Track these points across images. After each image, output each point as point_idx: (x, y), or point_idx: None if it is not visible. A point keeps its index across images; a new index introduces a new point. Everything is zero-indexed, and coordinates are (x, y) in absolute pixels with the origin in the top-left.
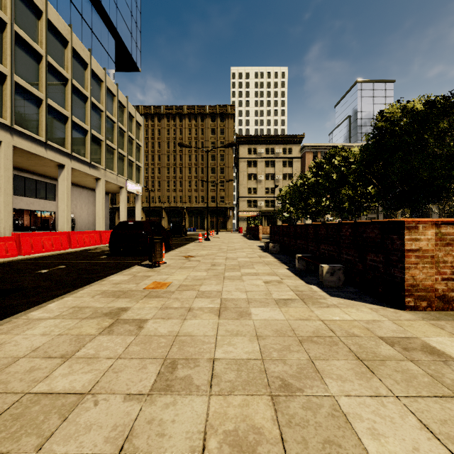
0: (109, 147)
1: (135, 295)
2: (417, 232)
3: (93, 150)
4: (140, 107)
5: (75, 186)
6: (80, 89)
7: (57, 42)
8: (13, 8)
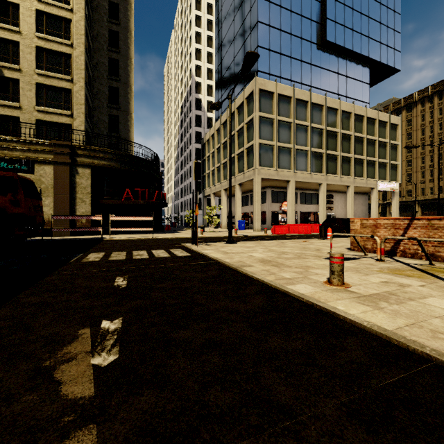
0: (358, 159)
1: (294, 241)
2: (354, 223)
3: (343, 166)
4: (413, 95)
5: (337, 192)
6: (332, 130)
7: (317, 111)
8: (295, 113)
